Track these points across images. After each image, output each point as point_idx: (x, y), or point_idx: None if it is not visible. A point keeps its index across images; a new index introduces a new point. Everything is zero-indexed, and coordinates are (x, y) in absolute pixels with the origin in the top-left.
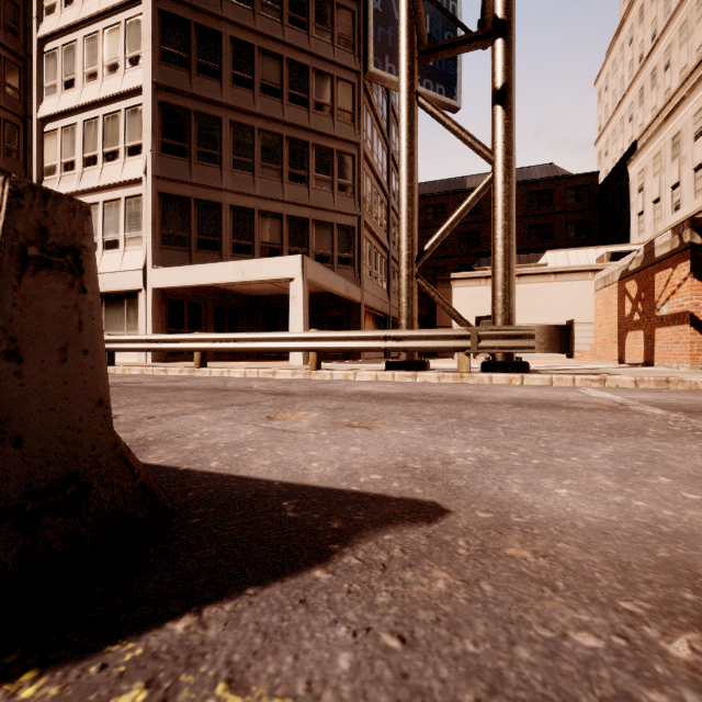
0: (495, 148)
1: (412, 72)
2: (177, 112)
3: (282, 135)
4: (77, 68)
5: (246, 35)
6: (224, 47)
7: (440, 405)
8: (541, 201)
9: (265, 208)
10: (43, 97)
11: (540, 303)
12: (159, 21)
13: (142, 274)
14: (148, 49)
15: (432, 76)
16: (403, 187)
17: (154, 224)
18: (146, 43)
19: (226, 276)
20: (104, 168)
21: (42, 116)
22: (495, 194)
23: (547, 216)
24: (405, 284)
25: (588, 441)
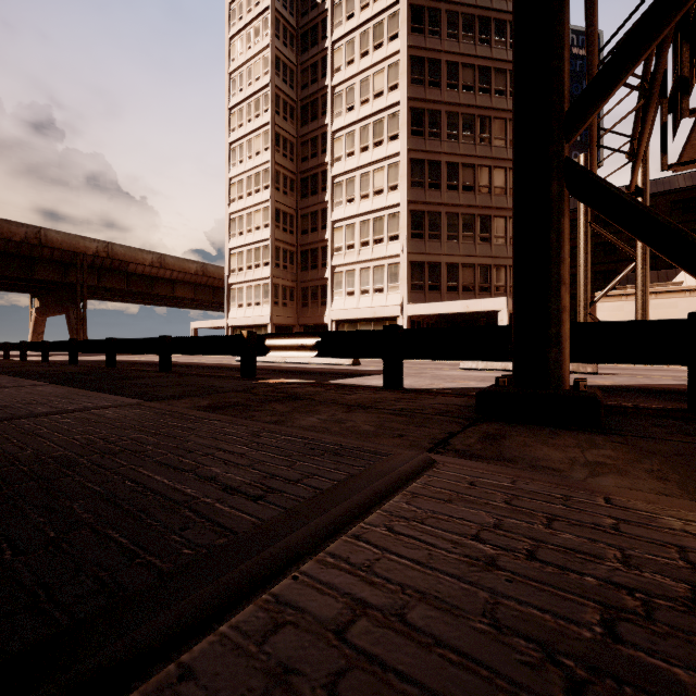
0: (636, 251)
1: (587, 213)
2: (418, 214)
3: (474, 214)
4: (356, 192)
5: (454, 158)
6: (442, 169)
7: (618, 369)
8: (684, 209)
9: (465, 262)
10: (333, 208)
11: (675, 313)
12: (409, 165)
13: (400, 308)
14: (405, 183)
15: (579, 148)
16: (581, 269)
17: (407, 279)
18: (403, 179)
19: (456, 309)
20: (374, 248)
21: (334, 220)
22: (636, 274)
23: (692, 223)
24: (583, 318)
25: (663, 372)
